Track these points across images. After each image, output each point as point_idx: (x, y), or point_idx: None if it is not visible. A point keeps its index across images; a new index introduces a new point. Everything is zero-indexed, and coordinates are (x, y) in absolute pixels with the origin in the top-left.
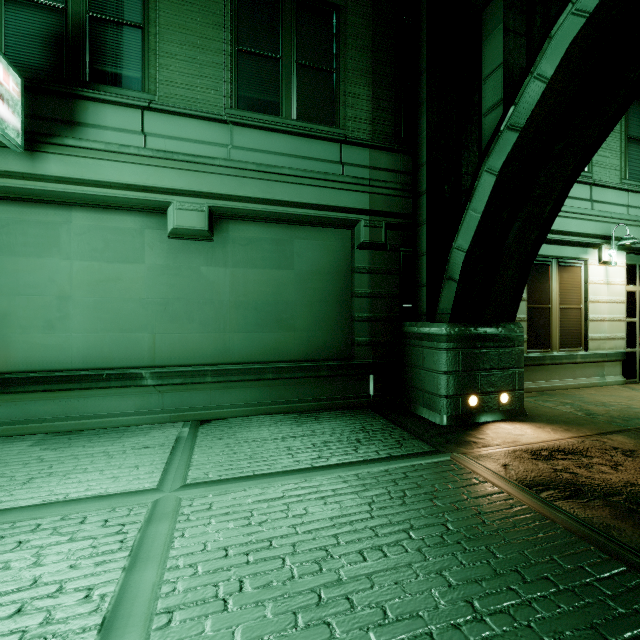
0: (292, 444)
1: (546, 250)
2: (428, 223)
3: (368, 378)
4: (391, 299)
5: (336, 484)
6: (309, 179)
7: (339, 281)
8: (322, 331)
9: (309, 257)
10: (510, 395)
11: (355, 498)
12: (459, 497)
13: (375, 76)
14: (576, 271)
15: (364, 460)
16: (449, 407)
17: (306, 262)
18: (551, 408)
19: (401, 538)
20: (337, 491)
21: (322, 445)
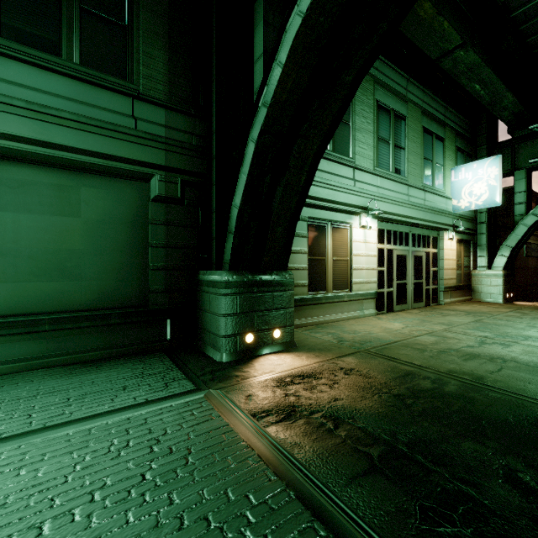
0: (42, 401)
1: (322, 214)
2: (217, 183)
3: (165, 323)
4: (188, 250)
5: (55, 445)
6: (95, 127)
7: (135, 231)
8: (115, 280)
9: (100, 206)
10: (282, 331)
11: (64, 460)
12: (182, 438)
13: (172, 43)
14: (345, 232)
15: (113, 410)
16: (227, 345)
17: (96, 211)
18: (317, 338)
19: (79, 504)
20: (48, 454)
21: (78, 398)
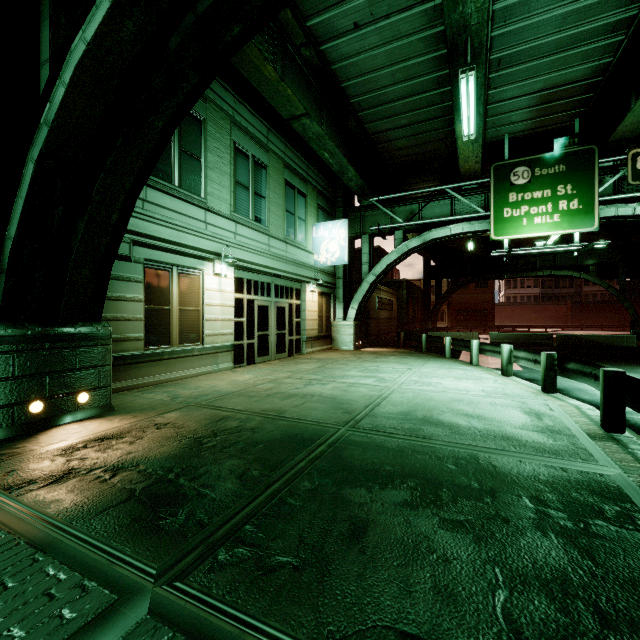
0: None
1: (165, 257)
2: None
3: None
4: None
5: None
6: None
7: None
8: None
9: None
10: (92, 394)
11: None
12: None
13: None
14: (195, 279)
15: None
16: None
17: None
18: (148, 398)
19: None
20: None
21: None
